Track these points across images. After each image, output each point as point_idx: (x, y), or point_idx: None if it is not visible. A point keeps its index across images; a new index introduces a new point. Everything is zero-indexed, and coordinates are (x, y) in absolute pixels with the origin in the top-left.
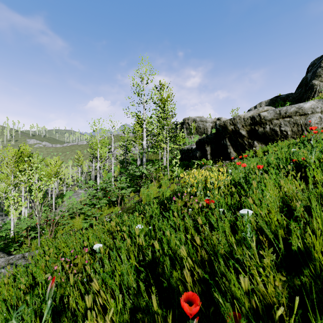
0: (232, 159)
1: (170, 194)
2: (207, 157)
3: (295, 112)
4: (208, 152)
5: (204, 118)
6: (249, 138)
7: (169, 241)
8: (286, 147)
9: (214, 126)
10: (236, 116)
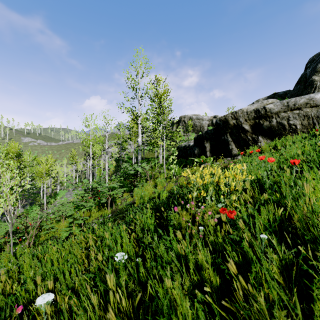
0: (234, 156)
1: (167, 195)
2: (206, 154)
3: (305, 104)
4: (207, 149)
5: (200, 116)
6: (253, 132)
7: (170, 296)
8: (303, 141)
9: (210, 124)
10: (238, 110)
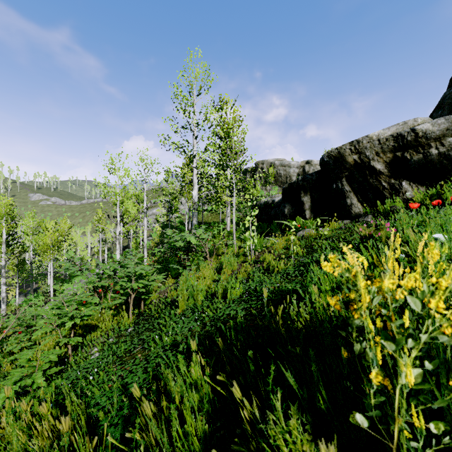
0: (356, 217)
1: (242, 291)
2: (305, 215)
3: None
4: (306, 206)
5: (286, 162)
6: (391, 175)
7: None
8: None
9: (301, 173)
10: (362, 137)
